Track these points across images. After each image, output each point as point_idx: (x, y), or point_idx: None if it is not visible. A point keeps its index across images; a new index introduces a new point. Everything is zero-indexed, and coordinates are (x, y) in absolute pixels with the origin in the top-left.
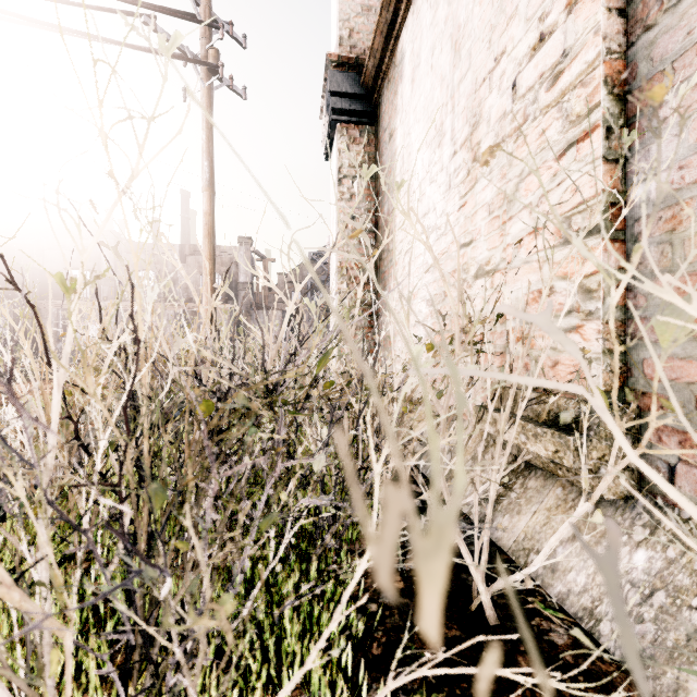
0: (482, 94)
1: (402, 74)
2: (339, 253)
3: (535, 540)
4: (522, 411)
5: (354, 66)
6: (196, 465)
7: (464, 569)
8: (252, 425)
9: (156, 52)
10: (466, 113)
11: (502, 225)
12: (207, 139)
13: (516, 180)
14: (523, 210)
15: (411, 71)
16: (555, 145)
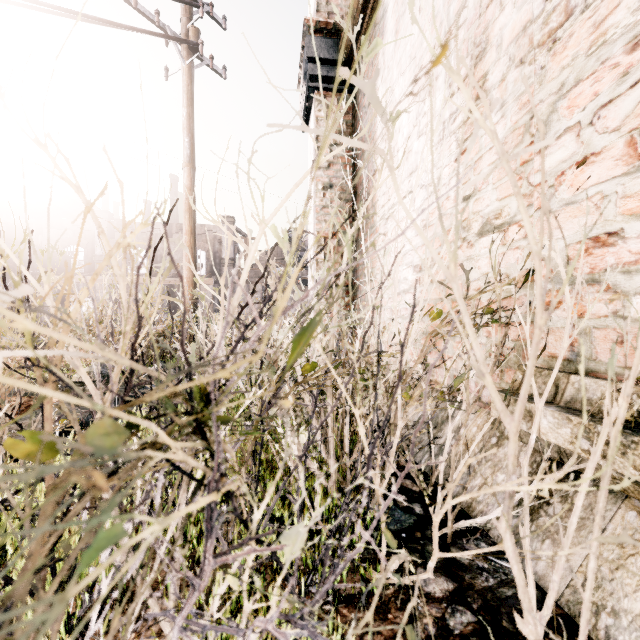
0: (490, 15)
1: (384, 30)
2: (331, 136)
3: (605, 592)
4: (614, 414)
5: (332, 32)
6: (47, 548)
7: (506, 636)
8: (109, 516)
9: (137, 29)
10: (467, 46)
11: (521, 167)
12: (188, 116)
13: (552, 98)
14: (564, 135)
15: (394, 22)
16: (628, 31)
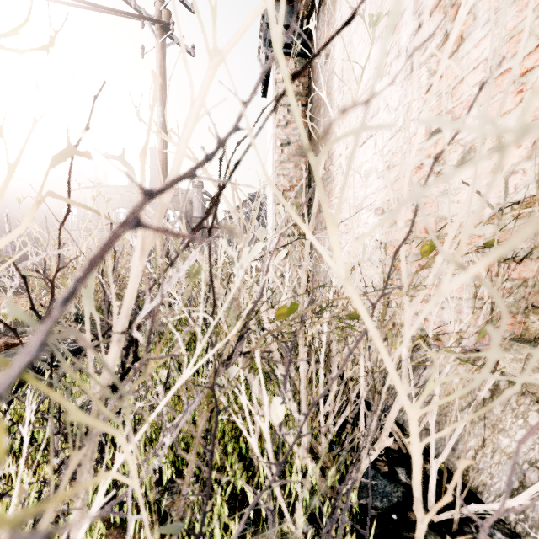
0: None
1: None
2: None
3: None
4: None
5: (289, 1)
6: None
7: None
8: None
9: (115, 10)
10: None
11: (521, 78)
12: (161, 88)
13: None
14: None
15: None
16: None
